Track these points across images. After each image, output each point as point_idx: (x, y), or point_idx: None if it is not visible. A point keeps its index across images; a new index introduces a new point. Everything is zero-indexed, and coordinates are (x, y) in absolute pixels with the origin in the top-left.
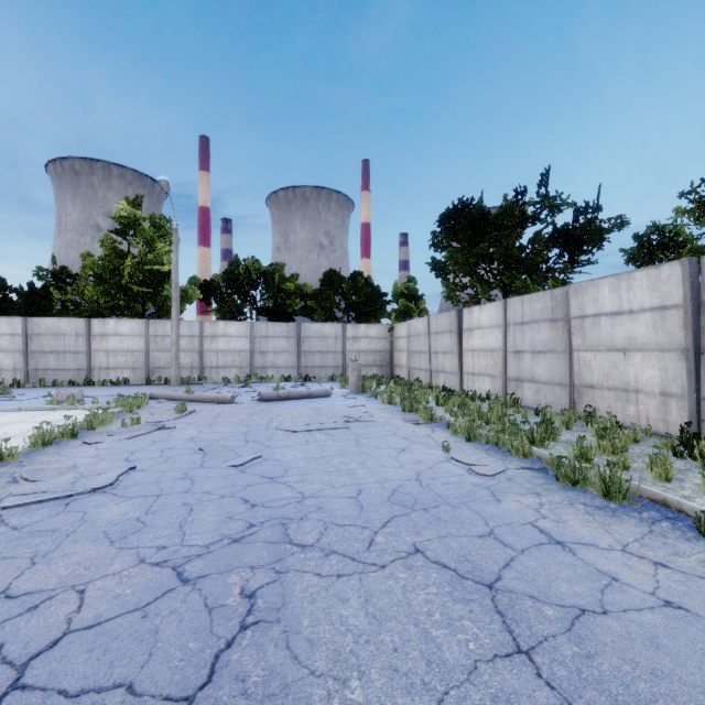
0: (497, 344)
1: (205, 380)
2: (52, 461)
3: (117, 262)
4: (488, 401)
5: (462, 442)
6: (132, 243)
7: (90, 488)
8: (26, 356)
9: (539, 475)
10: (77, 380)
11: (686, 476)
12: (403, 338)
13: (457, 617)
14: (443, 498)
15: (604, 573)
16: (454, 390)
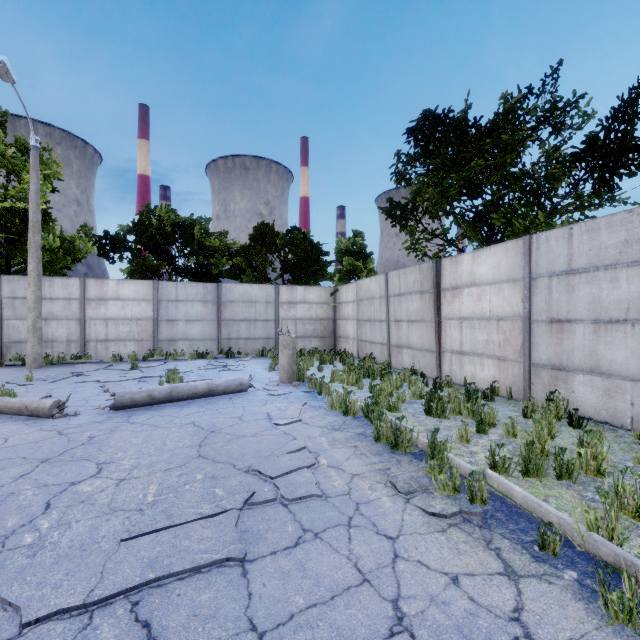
0: (510, 308)
1: (87, 358)
2: None
3: None
4: (495, 398)
5: None
6: None
7: None
8: None
9: None
10: None
11: None
12: (350, 303)
13: None
14: None
15: None
16: (436, 378)
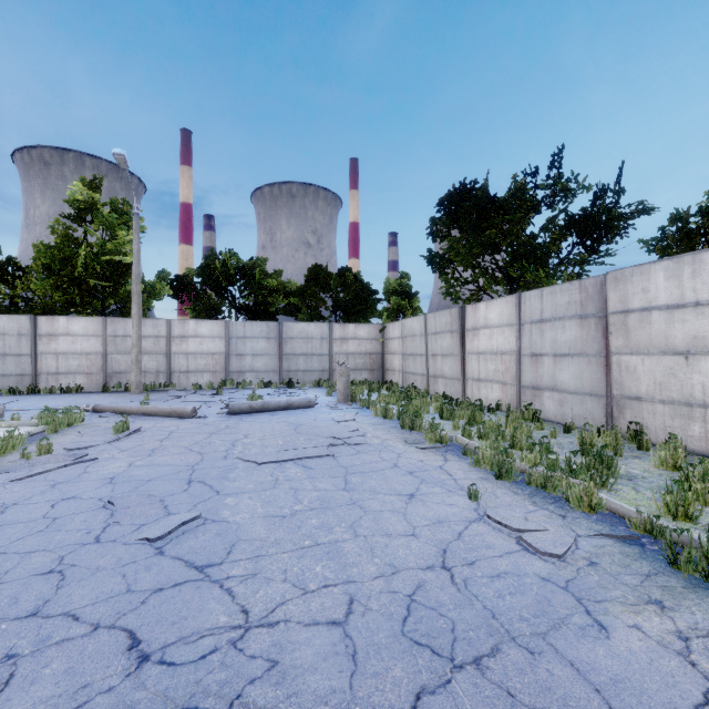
0: (509, 345)
1: (173, 386)
2: None
3: (69, 251)
4: (498, 412)
5: (489, 479)
6: (89, 231)
7: None
8: None
9: (632, 550)
10: (20, 387)
11: None
12: (396, 339)
13: None
14: (501, 622)
15: None
16: (457, 399)
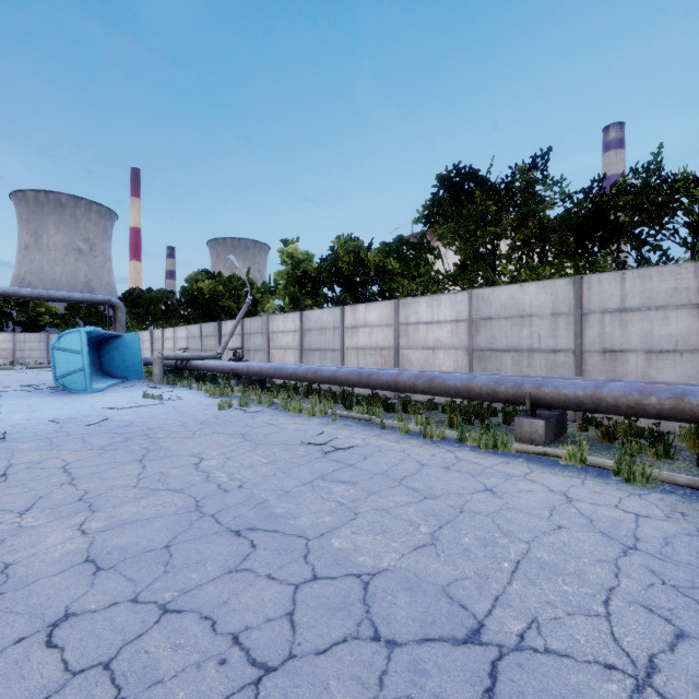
0: None
1: None
2: None
3: None
4: None
5: None
6: None
7: None
8: None
9: None
10: None
11: None
12: None
13: None
14: None
15: None
16: None
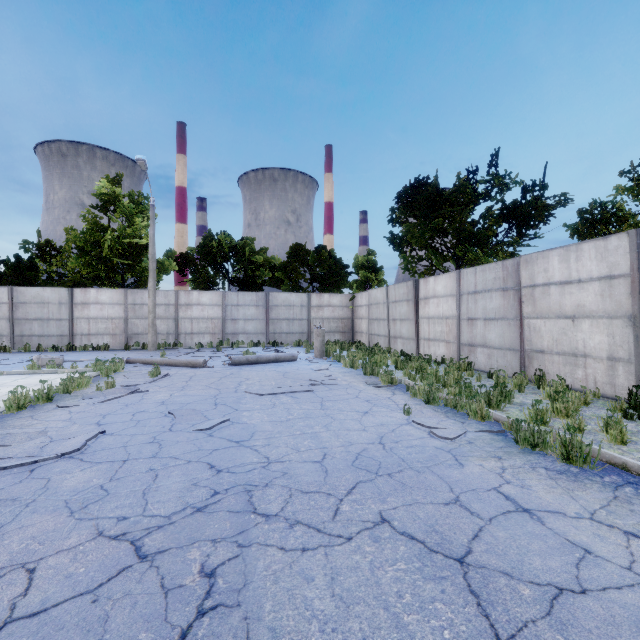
0: (451, 311)
1: (180, 345)
2: (24, 424)
3: (98, 236)
4: (443, 365)
5: (421, 404)
6: (112, 218)
7: (57, 453)
8: (12, 323)
9: (498, 438)
10: (60, 345)
11: (639, 438)
12: (364, 307)
13: (429, 598)
14: (406, 462)
15: (576, 545)
16: (411, 354)
